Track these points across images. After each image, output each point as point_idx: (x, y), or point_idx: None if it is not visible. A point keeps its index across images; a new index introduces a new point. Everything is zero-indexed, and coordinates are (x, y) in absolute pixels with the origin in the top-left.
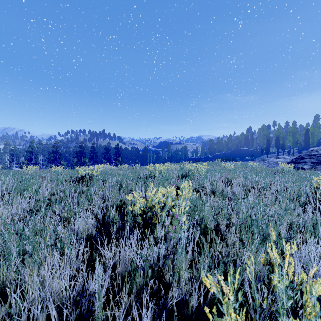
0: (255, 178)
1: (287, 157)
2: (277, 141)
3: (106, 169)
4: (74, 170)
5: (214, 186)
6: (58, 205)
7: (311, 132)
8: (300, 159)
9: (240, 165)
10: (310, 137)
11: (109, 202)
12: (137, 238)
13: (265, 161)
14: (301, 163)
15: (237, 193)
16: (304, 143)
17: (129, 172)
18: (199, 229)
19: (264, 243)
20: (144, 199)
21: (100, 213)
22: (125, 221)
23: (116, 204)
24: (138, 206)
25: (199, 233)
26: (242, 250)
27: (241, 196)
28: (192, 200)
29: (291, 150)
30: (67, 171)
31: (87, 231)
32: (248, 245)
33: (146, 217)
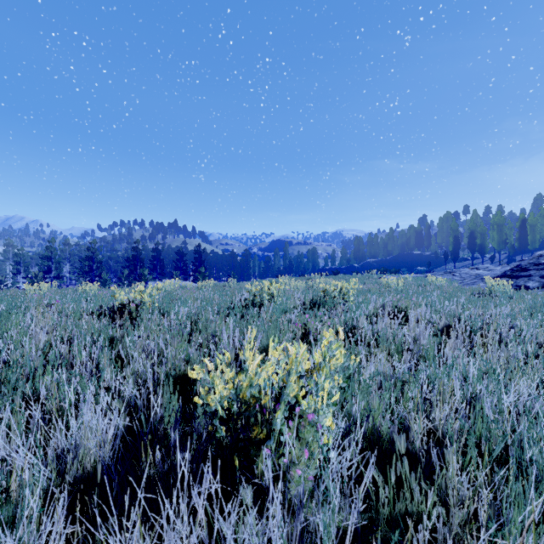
0: (448, 307)
1: (493, 266)
2: (472, 240)
3: (175, 290)
4: (121, 291)
5: (377, 325)
6: (51, 375)
7: (530, 223)
8: (519, 271)
9: (412, 281)
10: (528, 233)
11: (161, 368)
12: (214, 478)
13: (455, 274)
14: (522, 278)
15: (427, 342)
16: (517, 242)
17: (215, 294)
18: (361, 440)
19: (535, 495)
20: (229, 383)
21: (139, 394)
22: (191, 421)
23: (177, 371)
24: (217, 394)
25: (361, 447)
26: (502, 541)
27: (433, 348)
28: (345, 373)
29: (496, 255)
30: (102, 294)
31: (92, 454)
32: (524, 532)
33: (235, 428)
